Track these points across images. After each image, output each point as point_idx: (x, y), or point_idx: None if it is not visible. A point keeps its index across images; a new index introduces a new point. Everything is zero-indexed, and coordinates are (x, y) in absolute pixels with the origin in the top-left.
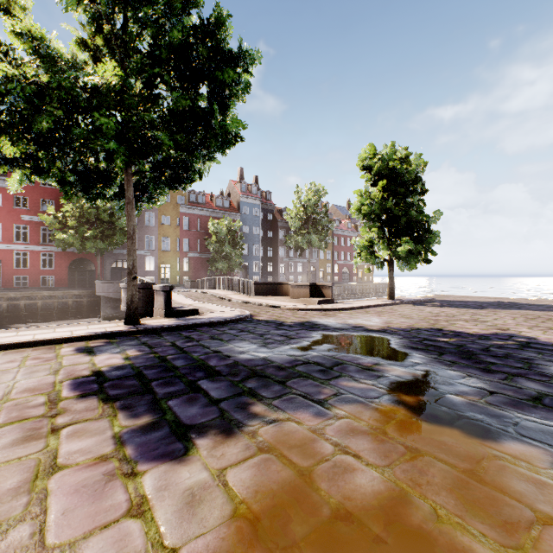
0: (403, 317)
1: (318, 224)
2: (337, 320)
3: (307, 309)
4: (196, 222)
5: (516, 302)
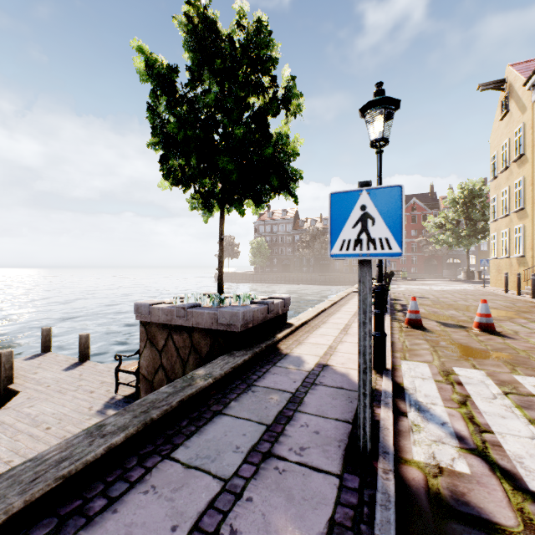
0: None
1: None
2: None
3: None
4: None
5: None
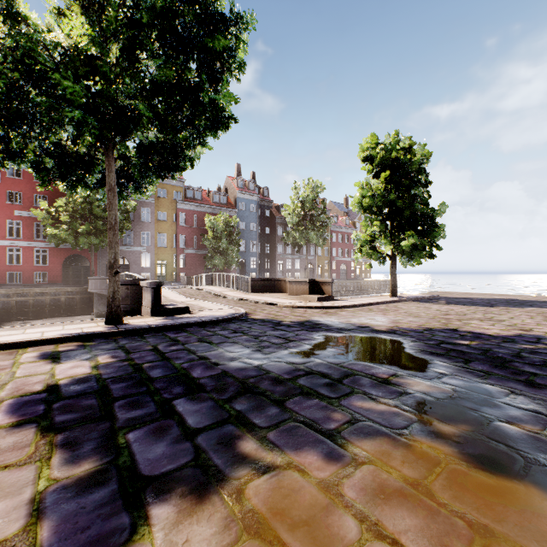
0: (411, 316)
1: (316, 220)
2: (339, 319)
3: (306, 307)
4: (193, 218)
5: (525, 299)
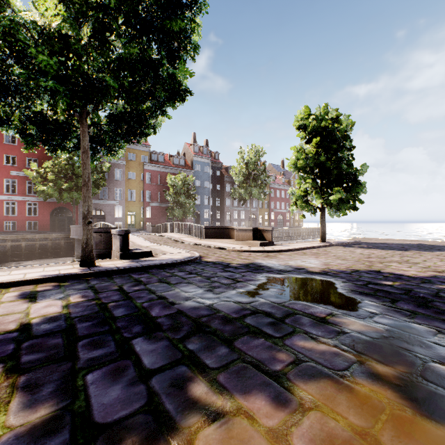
0: (339, 259)
1: (258, 179)
2: (279, 261)
3: (250, 251)
4: (157, 177)
5: (432, 244)
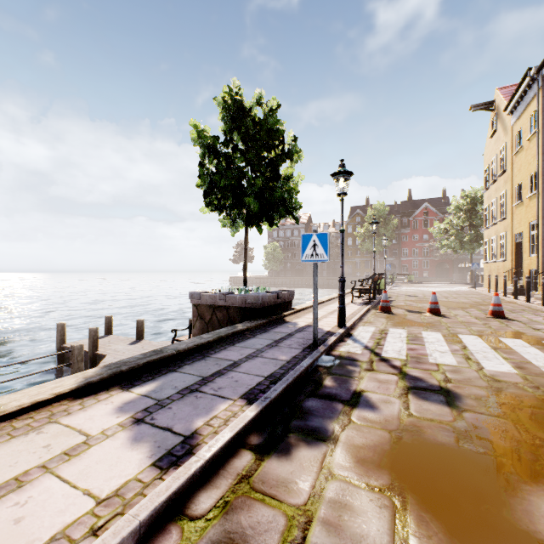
0: None
1: None
2: None
3: None
4: None
5: None
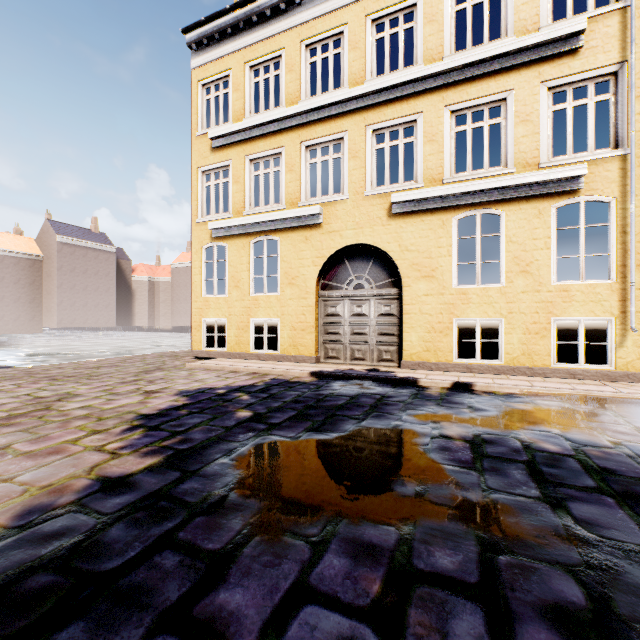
0: None
1: None
2: None
3: None
4: None
5: None
